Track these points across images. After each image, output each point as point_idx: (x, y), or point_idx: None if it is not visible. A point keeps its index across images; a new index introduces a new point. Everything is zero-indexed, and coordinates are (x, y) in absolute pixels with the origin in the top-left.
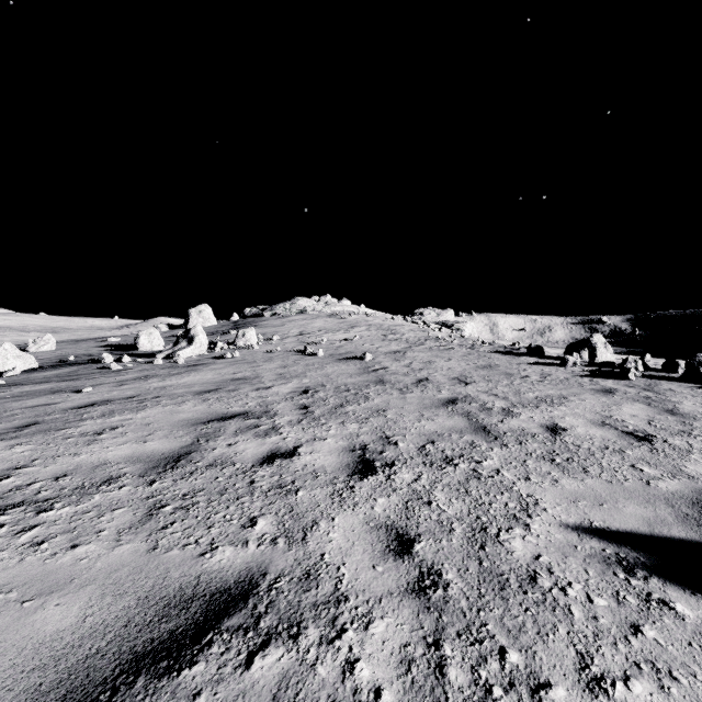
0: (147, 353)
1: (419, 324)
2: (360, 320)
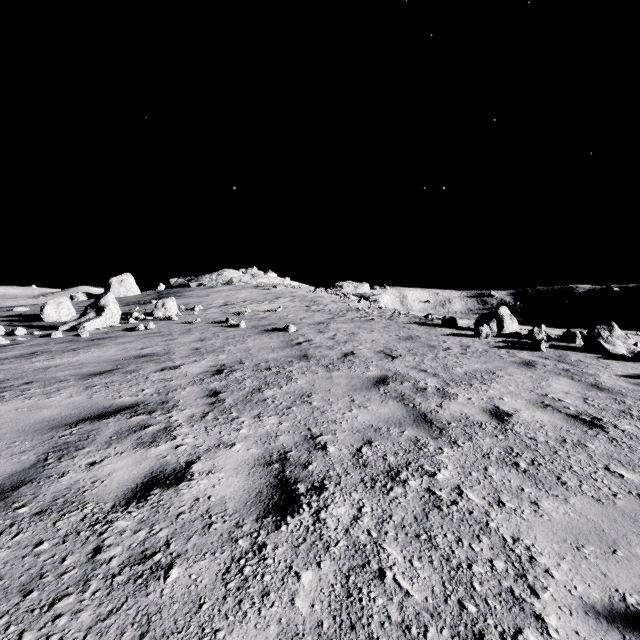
0: (52, 324)
1: (340, 295)
2: (284, 292)
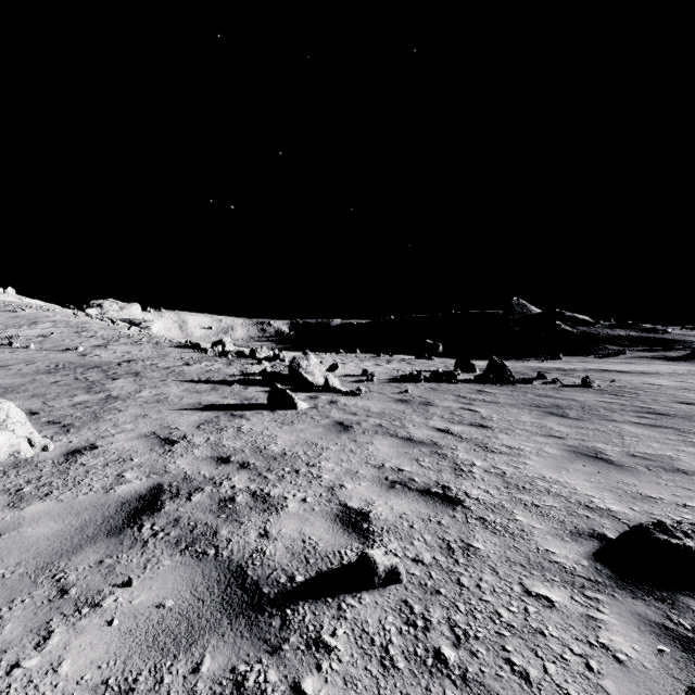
0: None
1: (107, 321)
2: (39, 316)
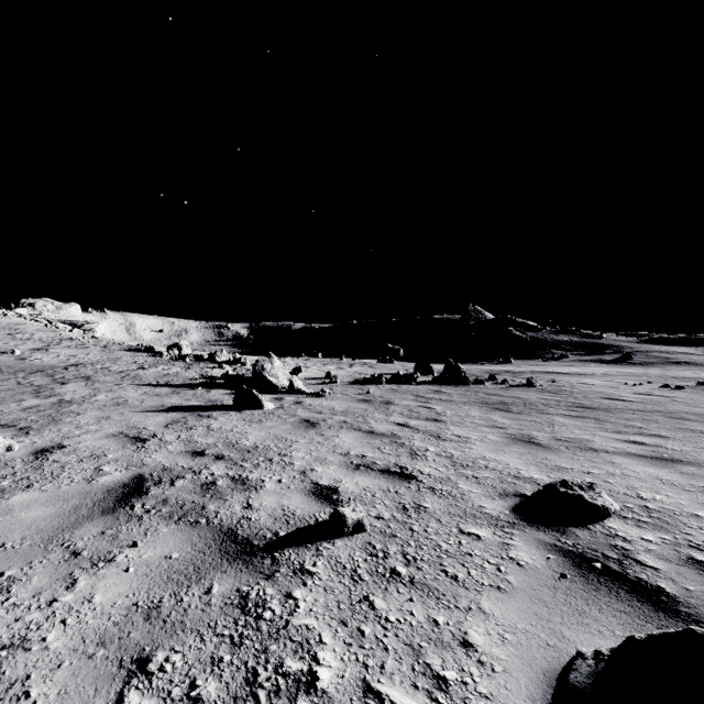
0: None
1: (43, 322)
2: None
